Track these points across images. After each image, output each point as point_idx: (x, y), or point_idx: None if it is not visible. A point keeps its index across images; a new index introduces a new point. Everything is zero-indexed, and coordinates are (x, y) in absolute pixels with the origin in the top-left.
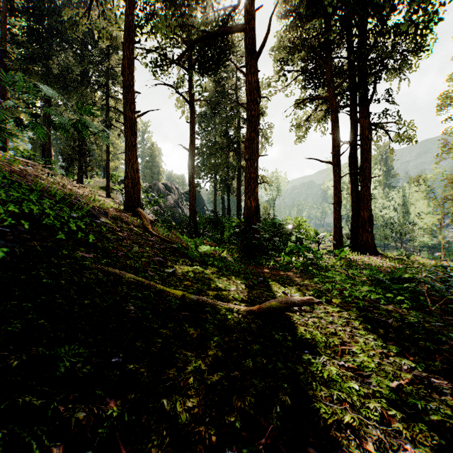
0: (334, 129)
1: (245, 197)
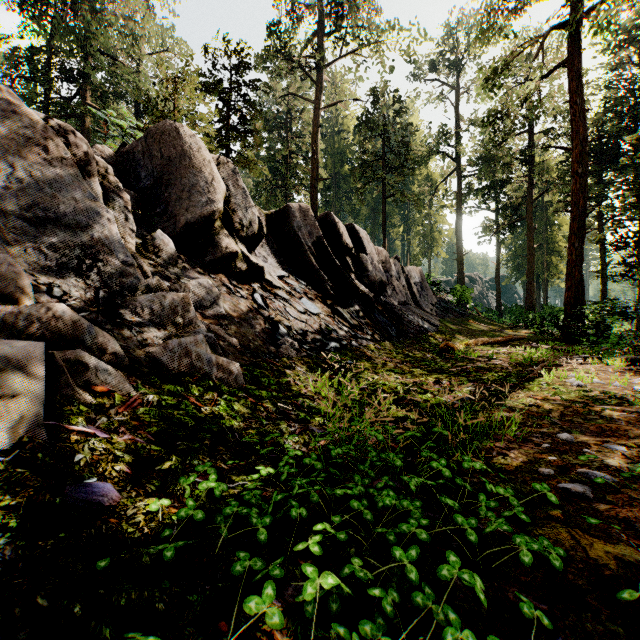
0: (600, 251)
1: (526, 300)
